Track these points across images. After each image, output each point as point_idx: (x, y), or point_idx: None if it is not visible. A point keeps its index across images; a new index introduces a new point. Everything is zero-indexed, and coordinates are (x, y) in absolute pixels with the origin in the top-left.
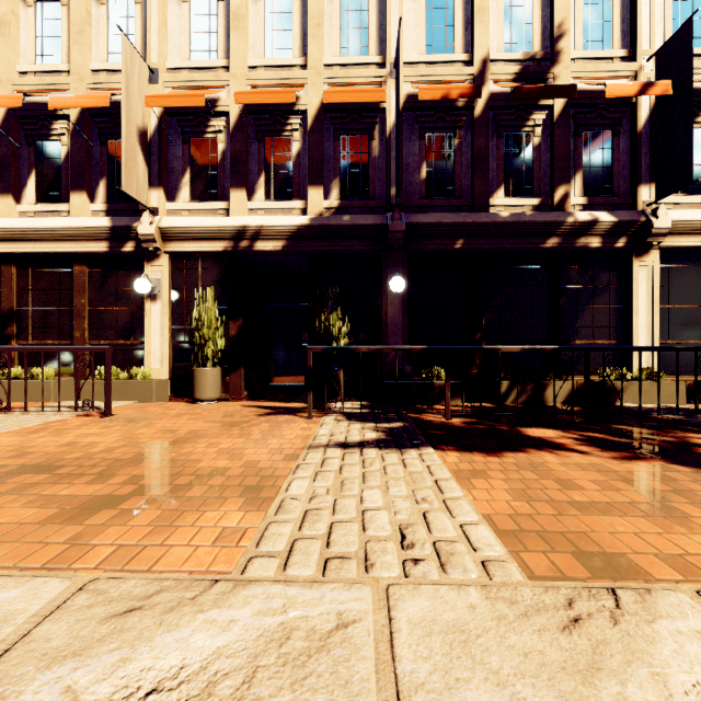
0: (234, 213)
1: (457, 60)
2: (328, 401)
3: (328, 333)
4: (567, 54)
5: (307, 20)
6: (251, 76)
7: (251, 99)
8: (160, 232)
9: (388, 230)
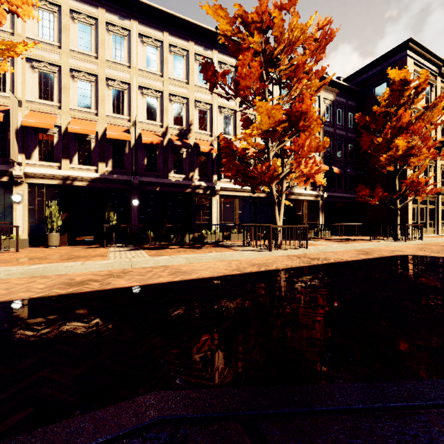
0: (64, 168)
1: (158, 124)
2: (108, 244)
3: (109, 219)
4: (193, 131)
5: (98, 95)
6: (72, 113)
7: (76, 130)
8: (24, 174)
9: (132, 183)
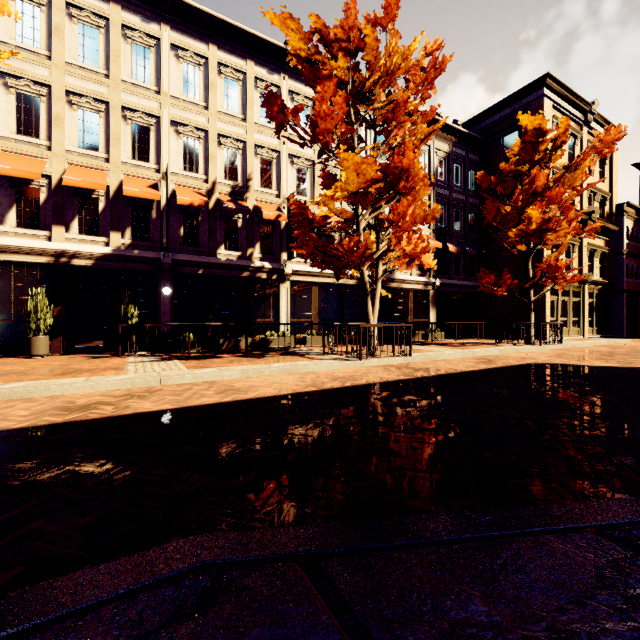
0: (56, 240)
1: (200, 178)
2: (126, 352)
3: (126, 316)
4: (253, 188)
5: (109, 132)
6: (69, 158)
7: (75, 183)
8: None
9: (162, 262)
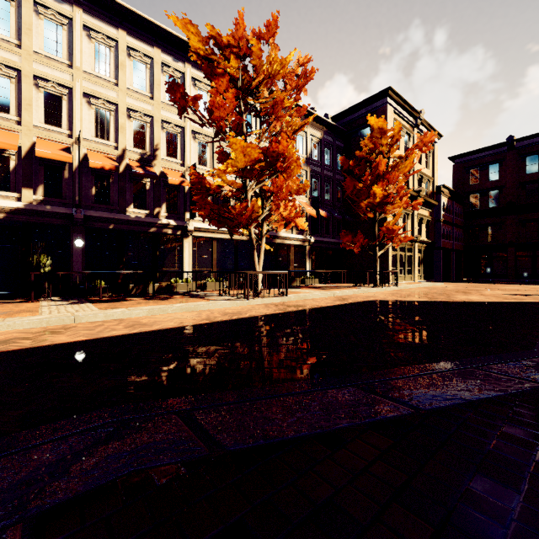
0: None
1: (111, 145)
2: (39, 297)
3: (39, 265)
4: (160, 157)
5: (21, 97)
6: None
7: None
8: None
9: (74, 217)
